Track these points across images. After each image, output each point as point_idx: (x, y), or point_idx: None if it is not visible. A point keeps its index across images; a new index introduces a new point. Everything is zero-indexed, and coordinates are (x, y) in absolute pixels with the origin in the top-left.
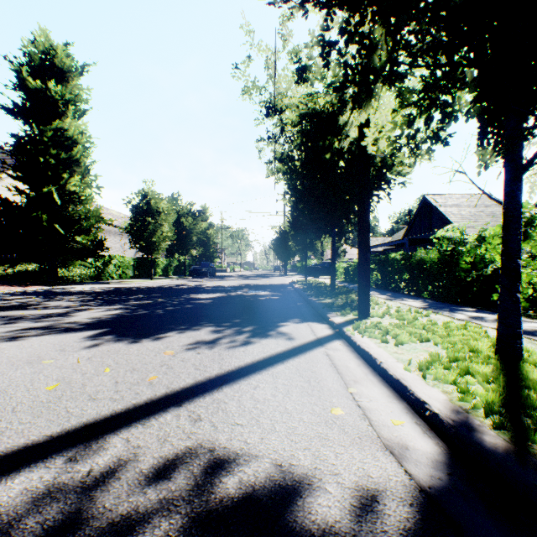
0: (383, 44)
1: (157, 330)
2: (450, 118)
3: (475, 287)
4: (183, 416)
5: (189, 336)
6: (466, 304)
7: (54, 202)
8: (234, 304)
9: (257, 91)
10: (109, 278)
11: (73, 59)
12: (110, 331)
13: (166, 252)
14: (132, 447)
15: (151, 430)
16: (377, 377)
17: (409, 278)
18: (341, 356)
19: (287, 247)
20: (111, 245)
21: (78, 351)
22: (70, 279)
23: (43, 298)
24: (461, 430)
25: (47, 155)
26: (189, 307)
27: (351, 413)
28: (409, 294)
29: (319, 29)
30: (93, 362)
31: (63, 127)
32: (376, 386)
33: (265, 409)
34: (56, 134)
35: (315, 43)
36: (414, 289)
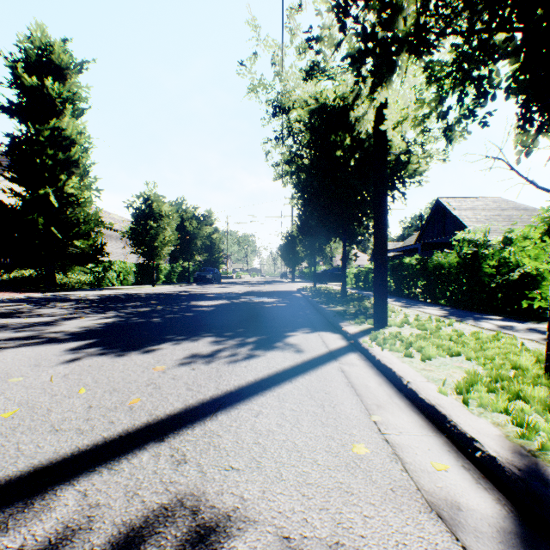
0: (410, 4)
1: (150, 341)
2: (488, 94)
3: (500, 293)
4: (163, 456)
5: (184, 348)
6: (489, 312)
7: (51, 205)
8: (238, 312)
9: (263, 89)
10: (109, 285)
11: (71, 55)
12: (97, 342)
13: (170, 257)
14: (88, 506)
15: (119, 477)
16: (404, 401)
17: (426, 284)
18: (358, 372)
19: (295, 253)
20: (112, 250)
21: (55, 366)
22: (68, 286)
23: (34, 305)
24: (534, 485)
25: (43, 156)
26: (189, 315)
27: (378, 451)
28: (425, 301)
29: (328, 22)
30: (68, 381)
31: (61, 126)
32: (404, 412)
33: (269, 445)
34: (54, 134)
35: (328, 10)
36: (431, 295)
